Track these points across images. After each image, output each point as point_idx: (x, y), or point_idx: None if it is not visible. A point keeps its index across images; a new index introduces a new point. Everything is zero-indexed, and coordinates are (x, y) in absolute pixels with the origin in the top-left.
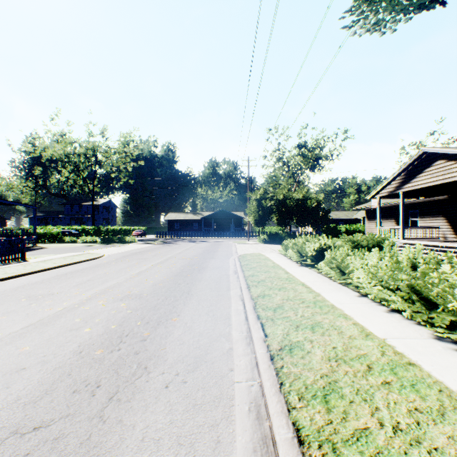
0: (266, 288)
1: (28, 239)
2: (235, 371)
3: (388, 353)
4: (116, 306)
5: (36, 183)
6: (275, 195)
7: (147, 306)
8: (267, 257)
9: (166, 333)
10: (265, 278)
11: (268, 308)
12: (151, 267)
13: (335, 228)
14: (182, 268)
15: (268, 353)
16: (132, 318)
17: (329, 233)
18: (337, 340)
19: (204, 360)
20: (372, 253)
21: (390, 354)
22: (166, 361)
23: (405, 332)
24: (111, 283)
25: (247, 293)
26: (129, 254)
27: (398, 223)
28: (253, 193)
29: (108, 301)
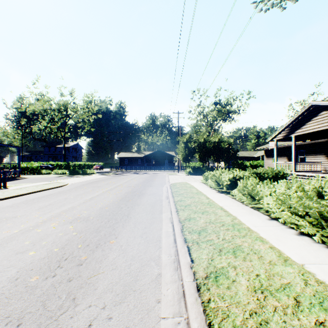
0: (192, 212)
1: (13, 171)
2: (162, 303)
3: (310, 282)
4: (65, 229)
5: (22, 131)
6: (198, 139)
7: (91, 229)
8: (192, 185)
9: (101, 256)
10: (190, 203)
11: (193, 231)
12: (101, 193)
13: (242, 164)
14: (126, 194)
15: (194, 283)
16: (75, 240)
17: (237, 167)
18: (259, 267)
19: (133, 288)
20: (279, 183)
21: (313, 283)
22: (96, 290)
23: (320, 257)
24: (67, 207)
25: (176, 217)
26: (87, 183)
27: (290, 160)
28: (182, 138)
29: (59, 224)
